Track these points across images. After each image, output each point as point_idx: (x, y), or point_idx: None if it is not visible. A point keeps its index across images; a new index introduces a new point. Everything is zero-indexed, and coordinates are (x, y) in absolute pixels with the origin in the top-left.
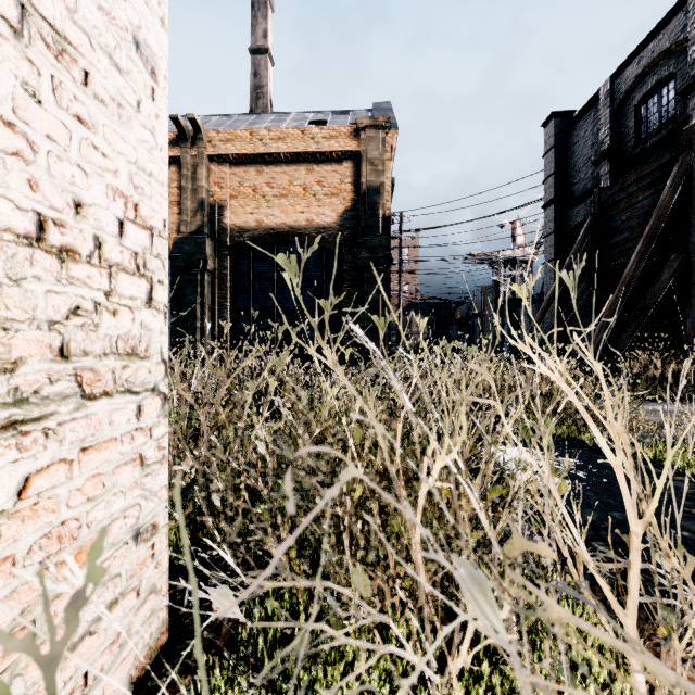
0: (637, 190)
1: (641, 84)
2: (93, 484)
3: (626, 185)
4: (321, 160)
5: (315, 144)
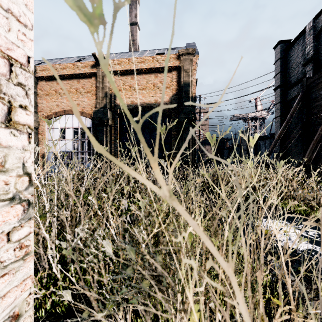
0: None
1: None
2: None
3: None
4: (162, 71)
5: (158, 64)
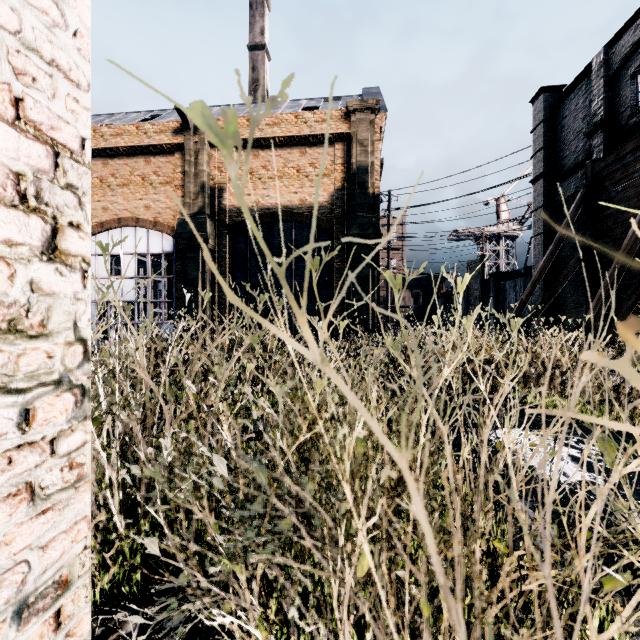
0: (635, 160)
1: (638, 52)
2: None
3: (621, 155)
4: (314, 142)
5: (308, 128)
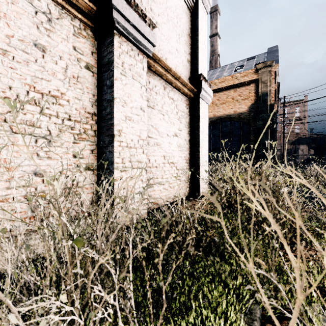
0: None
1: None
2: (205, 173)
3: None
4: (240, 86)
5: (237, 80)
